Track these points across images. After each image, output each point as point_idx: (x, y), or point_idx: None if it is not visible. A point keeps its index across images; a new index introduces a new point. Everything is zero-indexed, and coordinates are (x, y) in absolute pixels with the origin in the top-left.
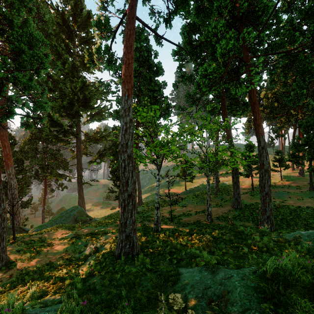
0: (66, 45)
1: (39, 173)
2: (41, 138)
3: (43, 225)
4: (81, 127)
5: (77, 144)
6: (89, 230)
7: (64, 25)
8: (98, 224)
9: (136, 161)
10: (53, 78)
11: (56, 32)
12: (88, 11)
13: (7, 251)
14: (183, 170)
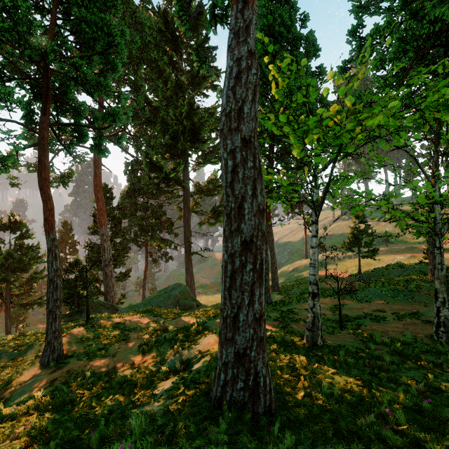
0: (170, 59)
1: (138, 236)
2: (140, 189)
3: (134, 305)
4: (188, 172)
5: (184, 198)
6: (187, 322)
7: (167, 31)
8: (203, 315)
9: (268, 201)
10: (153, 106)
11: (156, 41)
12: (197, 3)
13: (62, 337)
14: (354, 235)
